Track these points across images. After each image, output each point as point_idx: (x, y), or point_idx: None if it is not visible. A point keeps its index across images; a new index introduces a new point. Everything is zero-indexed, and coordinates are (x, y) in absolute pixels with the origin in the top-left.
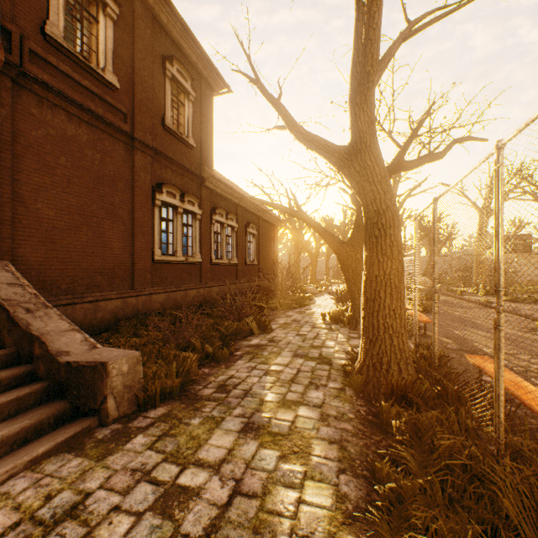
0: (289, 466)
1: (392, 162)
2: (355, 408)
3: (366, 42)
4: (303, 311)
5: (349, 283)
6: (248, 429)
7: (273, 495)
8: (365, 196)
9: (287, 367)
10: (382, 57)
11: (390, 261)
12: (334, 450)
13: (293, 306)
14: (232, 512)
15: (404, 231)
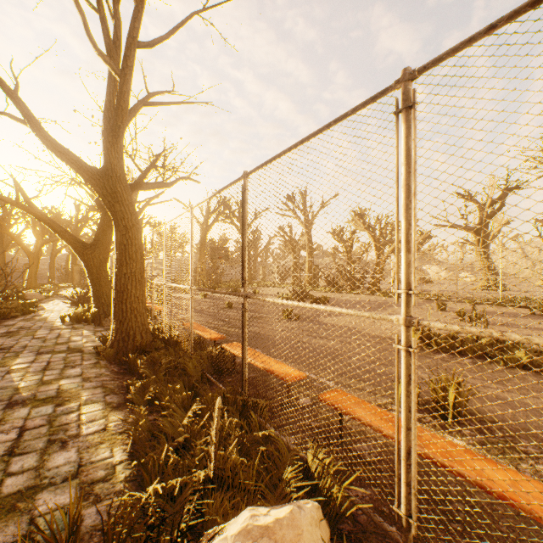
0: (66, 406)
1: (136, 181)
2: (110, 369)
3: (118, 106)
4: (31, 318)
5: (93, 283)
6: (13, 405)
7: (59, 420)
8: (116, 213)
9: (34, 363)
10: (130, 111)
11: (136, 263)
12: (99, 390)
13: (13, 315)
14: (27, 437)
15: (145, 240)
